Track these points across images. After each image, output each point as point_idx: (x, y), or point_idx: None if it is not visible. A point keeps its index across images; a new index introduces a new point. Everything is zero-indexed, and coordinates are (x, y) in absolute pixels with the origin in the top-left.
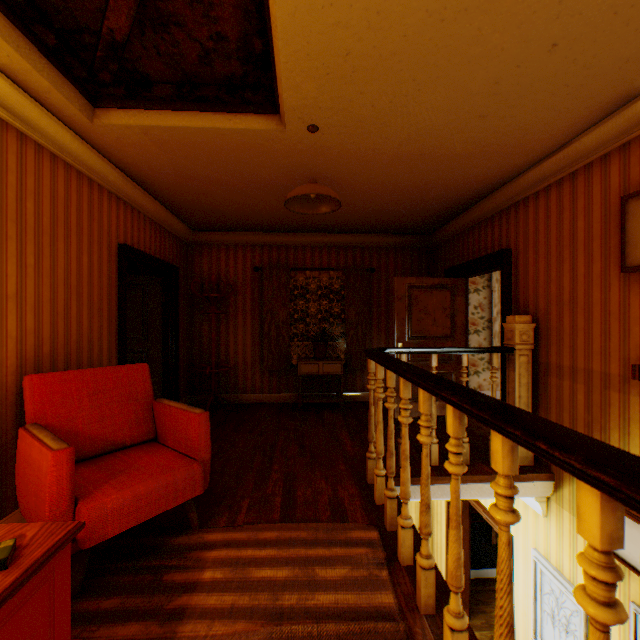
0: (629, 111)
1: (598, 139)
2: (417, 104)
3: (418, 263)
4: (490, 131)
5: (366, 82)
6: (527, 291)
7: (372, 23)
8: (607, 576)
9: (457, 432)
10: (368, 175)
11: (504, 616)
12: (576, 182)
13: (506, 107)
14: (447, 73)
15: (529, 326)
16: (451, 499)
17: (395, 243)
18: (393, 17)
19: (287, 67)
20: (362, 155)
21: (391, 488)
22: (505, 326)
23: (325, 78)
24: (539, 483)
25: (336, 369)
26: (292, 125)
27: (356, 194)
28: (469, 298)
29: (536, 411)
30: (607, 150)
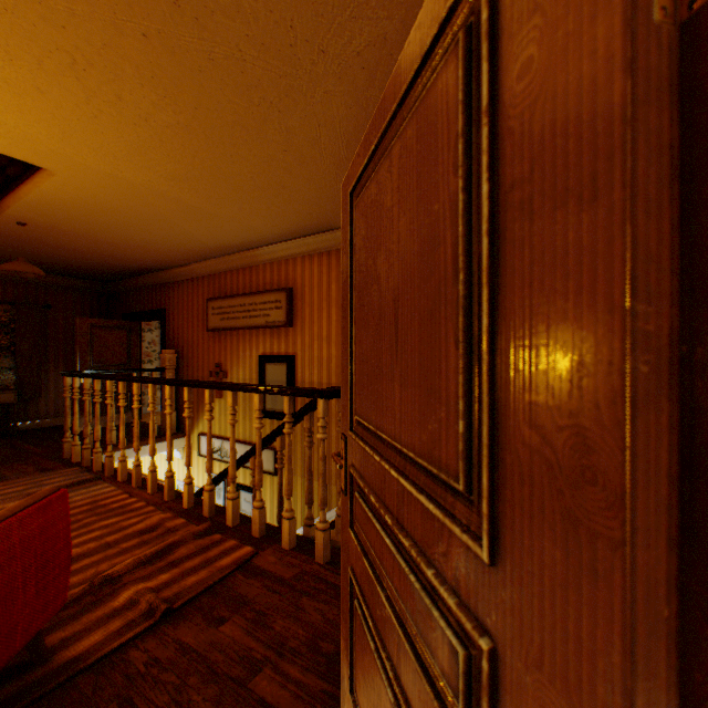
0: (209, 263)
1: (201, 269)
2: (105, 236)
3: (100, 305)
4: (149, 252)
5: (74, 223)
6: (176, 336)
7: (83, 215)
8: (154, 401)
9: (125, 391)
10: (61, 247)
11: (138, 434)
12: (195, 284)
13: (155, 248)
14: (122, 233)
15: (175, 356)
16: (122, 416)
17: (76, 285)
18: (95, 217)
19: (20, 207)
20: (60, 240)
21: (89, 443)
22: (162, 356)
23: (46, 216)
24: (179, 440)
25: (10, 398)
26: (6, 219)
27: (45, 252)
28: (146, 336)
29: (180, 403)
30: (204, 275)
